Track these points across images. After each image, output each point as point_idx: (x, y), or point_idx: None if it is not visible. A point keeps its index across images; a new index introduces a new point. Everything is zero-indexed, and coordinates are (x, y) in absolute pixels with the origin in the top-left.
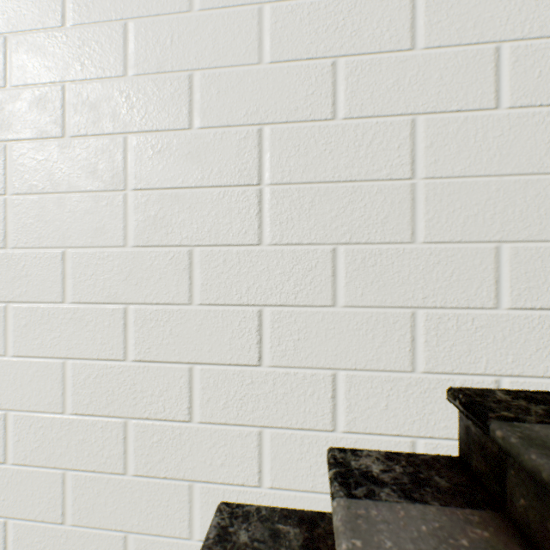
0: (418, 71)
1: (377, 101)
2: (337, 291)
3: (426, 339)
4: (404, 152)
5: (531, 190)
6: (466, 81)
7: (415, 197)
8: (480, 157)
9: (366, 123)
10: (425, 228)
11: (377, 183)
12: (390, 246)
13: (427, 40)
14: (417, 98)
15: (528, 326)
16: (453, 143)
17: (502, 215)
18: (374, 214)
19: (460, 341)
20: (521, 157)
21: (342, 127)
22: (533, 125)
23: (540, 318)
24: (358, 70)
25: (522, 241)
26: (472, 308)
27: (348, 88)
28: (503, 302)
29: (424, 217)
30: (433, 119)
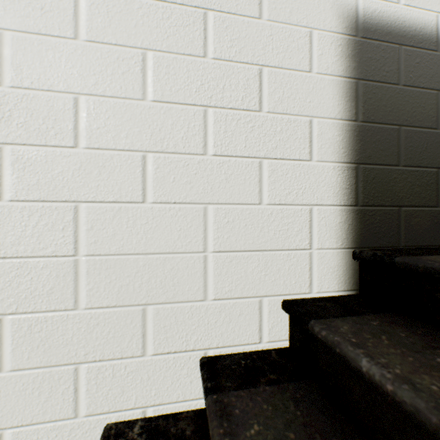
0: (81, 166)
1: (44, 188)
2: (3, 357)
3: (88, 388)
4: (68, 233)
5: (169, 265)
6: (120, 178)
7: (78, 270)
8: (132, 239)
9: (33, 206)
10: (87, 296)
11: (44, 259)
12: (56, 313)
13: (89, 141)
14: (80, 188)
15: (166, 366)
16: (110, 227)
17: (148, 284)
18: (41, 286)
19: (116, 385)
20: (161, 240)
21: (9, 208)
22: (170, 216)
23: (174, 359)
24: (25, 158)
25: (162, 303)
26: (125, 357)
27: (15, 173)
28: (148, 350)
29: (86, 287)
30: (94, 207)
